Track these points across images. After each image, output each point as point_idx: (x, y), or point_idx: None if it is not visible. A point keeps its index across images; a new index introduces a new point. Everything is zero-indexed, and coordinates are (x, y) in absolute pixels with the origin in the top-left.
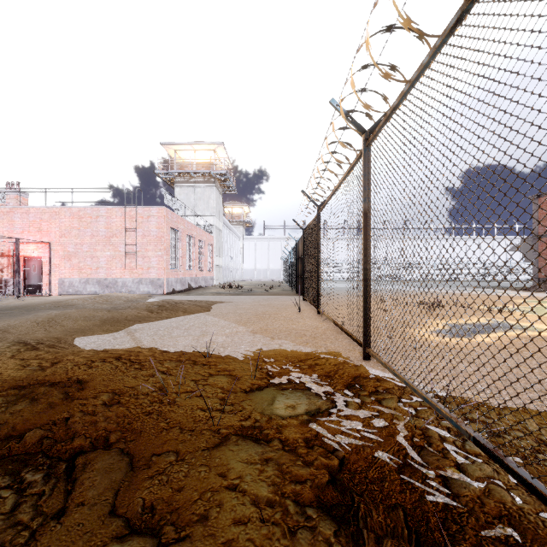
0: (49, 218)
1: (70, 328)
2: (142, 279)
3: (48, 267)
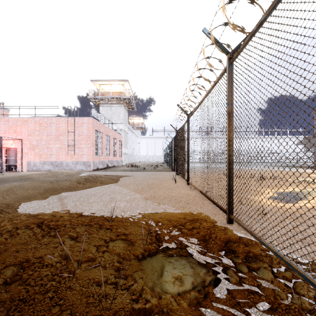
0: (21, 124)
1: (20, 196)
2: (78, 161)
3: (20, 154)
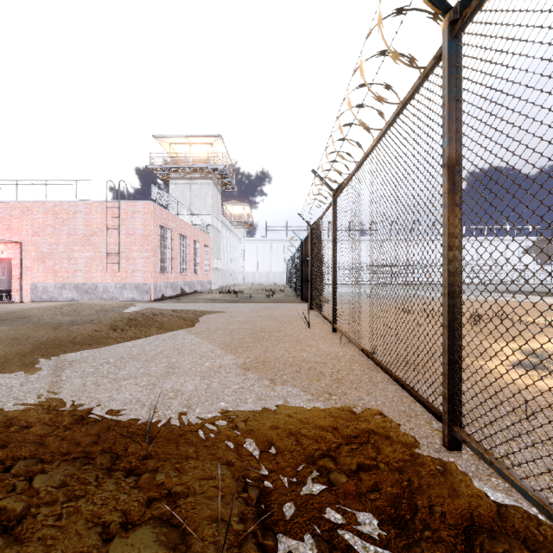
0: (20, 214)
1: None
2: (126, 283)
3: (19, 270)
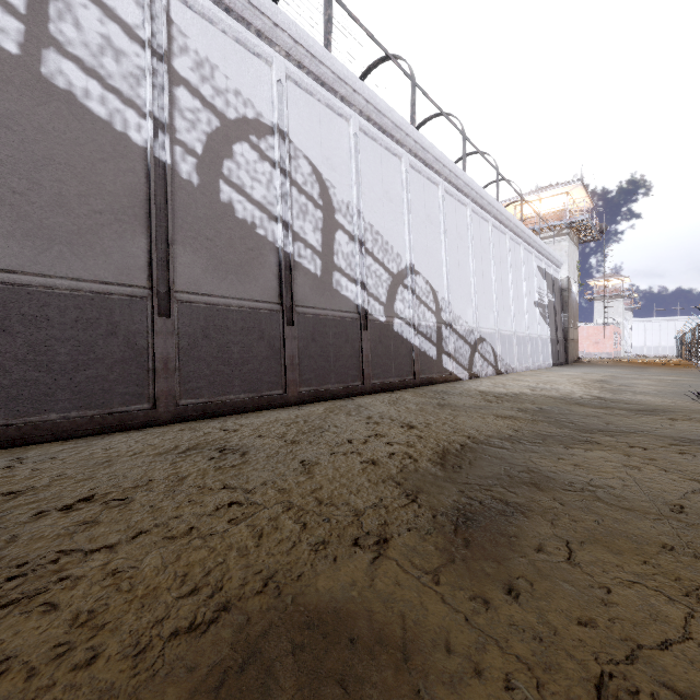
0: None
1: None
2: (602, 352)
3: None
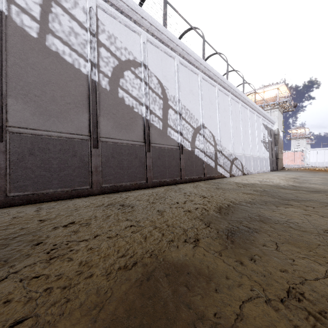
0: None
1: None
2: (295, 165)
3: None
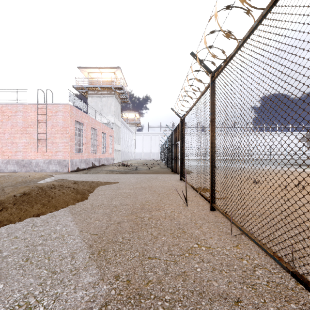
0: None
1: None
2: (51, 160)
3: None
